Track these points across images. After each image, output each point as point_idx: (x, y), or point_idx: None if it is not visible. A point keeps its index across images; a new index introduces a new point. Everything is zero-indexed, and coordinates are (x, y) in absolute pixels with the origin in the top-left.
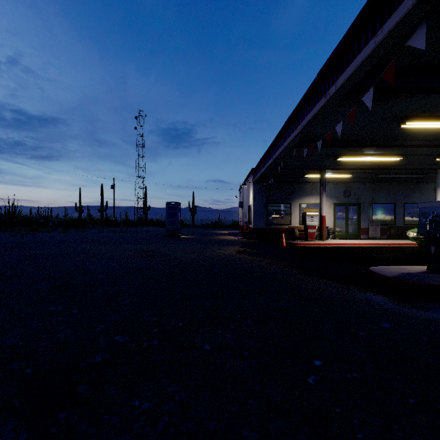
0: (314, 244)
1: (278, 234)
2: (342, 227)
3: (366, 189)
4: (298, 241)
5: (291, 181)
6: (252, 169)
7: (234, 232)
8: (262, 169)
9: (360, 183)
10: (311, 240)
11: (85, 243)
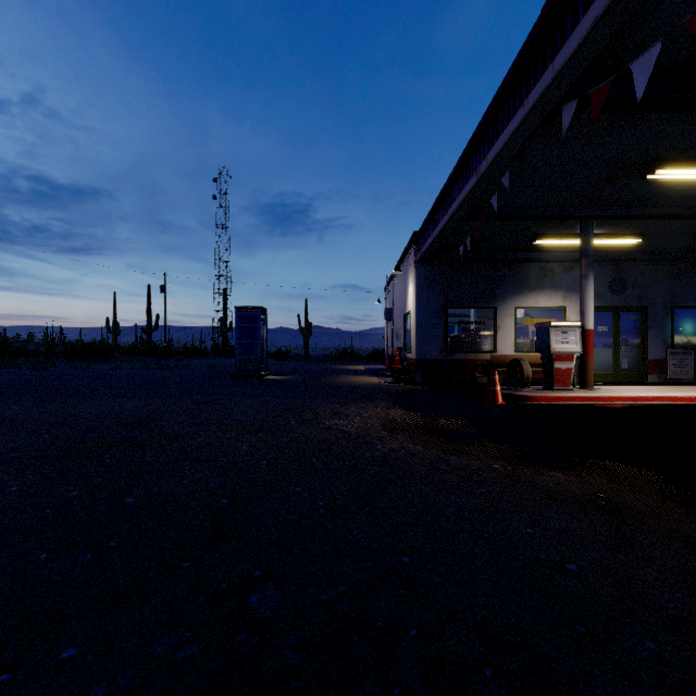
0: (574, 398)
1: (471, 372)
2: (606, 357)
3: (658, 276)
4: (532, 391)
5: (497, 260)
6: (414, 234)
7: (376, 368)
8: (442, 220)
9: (646, 264)
10: (562, 388)
11: (3, 397)
